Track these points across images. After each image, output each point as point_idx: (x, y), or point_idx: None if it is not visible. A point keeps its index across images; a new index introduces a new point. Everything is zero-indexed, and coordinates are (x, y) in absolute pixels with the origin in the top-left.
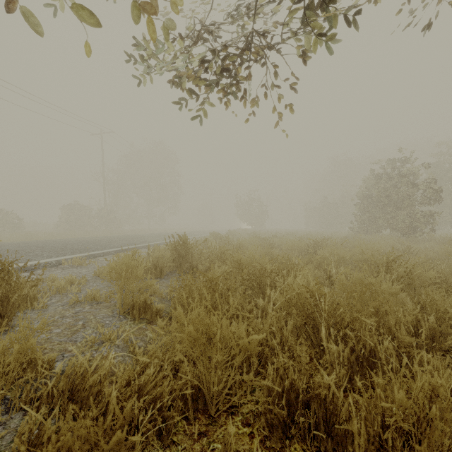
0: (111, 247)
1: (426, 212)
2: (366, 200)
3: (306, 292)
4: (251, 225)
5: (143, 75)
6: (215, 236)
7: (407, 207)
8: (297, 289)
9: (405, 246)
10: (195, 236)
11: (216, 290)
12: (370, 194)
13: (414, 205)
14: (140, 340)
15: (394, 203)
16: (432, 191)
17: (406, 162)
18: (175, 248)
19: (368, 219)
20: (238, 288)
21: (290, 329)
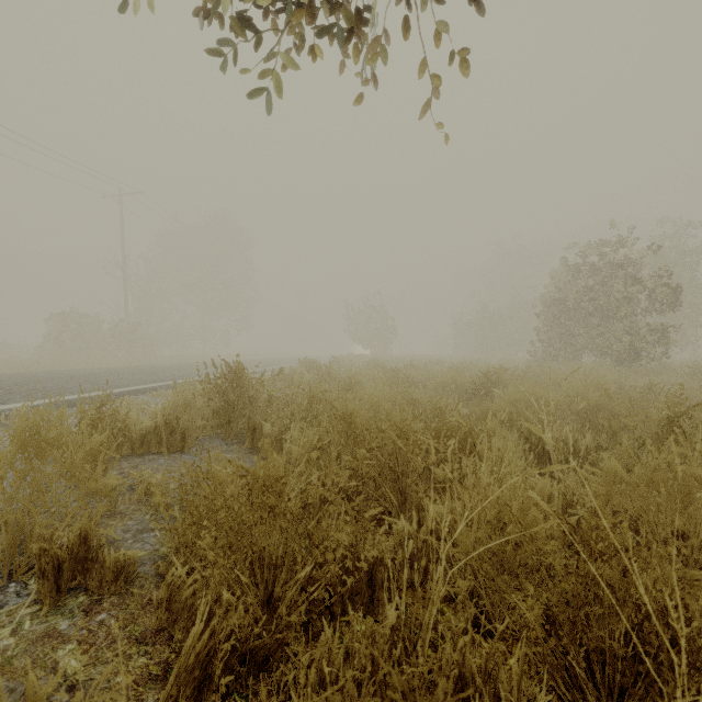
0: (114, 386)
1: (656, 326)
2: (556, 308)
3: (563, 533)
4: (370, 349)
5: (135, 4)
6: (309, 366)
7: (625, 318)
8: (515, 511)
9: (633, 381)
10: (276, 367)
11: (279, 513)
12: (562, 297)
13: (637, 315)
14: (18, 696)
15: (603, 311)
16: (667, 291)
17: (621, 244)
18: (217, 389)
19: (559, 337)
20: (345, 483)
21: (518, 670)
